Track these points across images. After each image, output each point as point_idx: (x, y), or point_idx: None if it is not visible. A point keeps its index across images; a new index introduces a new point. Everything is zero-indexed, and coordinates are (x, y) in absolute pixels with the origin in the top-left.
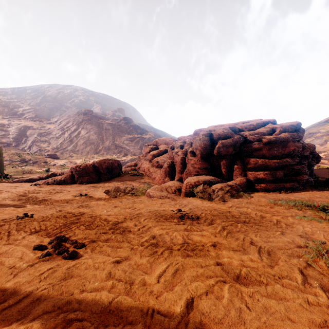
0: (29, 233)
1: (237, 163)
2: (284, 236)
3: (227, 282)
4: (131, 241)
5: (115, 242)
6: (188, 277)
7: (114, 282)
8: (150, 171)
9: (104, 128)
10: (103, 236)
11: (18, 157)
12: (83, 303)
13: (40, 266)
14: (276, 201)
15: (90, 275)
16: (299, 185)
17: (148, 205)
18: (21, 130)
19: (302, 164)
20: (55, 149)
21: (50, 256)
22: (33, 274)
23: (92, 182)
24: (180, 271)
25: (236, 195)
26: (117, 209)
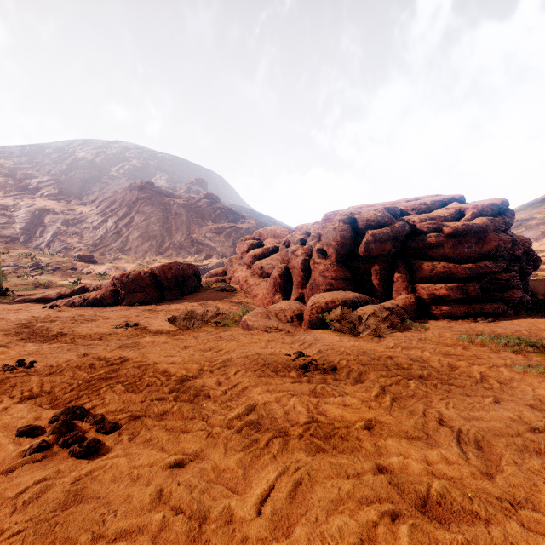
0: (17, 400)
1: (399, 270)
2: (500, 407)
3: (404, 516)
4: (209, 418)
5: (178, 419)
6: (321, 503)
7: (167, 517)
8: (249, 283)
9: (173, 212)
10: (155, 407)
11: (28, 260)
12: None
13: (21, 474)
14: (473, 336)
15: (118, 497)
16: (508, 308)
17: (244, 345)
18: (35, 216)
19: (511, 271)
20: (91, 247)
21: (47, 450)
22: (2, 493)
23: (149, 303)
24: (305, 486)
25: (399, 326)
26: (188, 352)
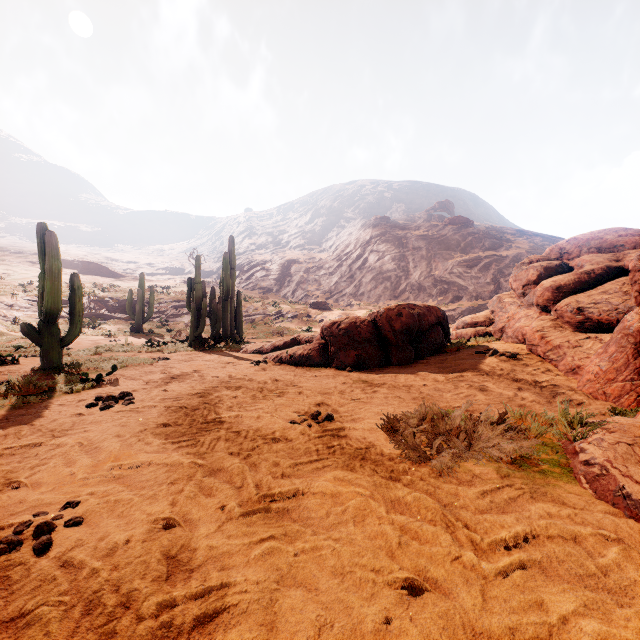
0: None
1: None
2: None
3: None
4: None
5: None
6: None
7: None
8: (550, 342)
9: (410, 246)
10: None
11: (273, 308)
12: None
13: None
14: None
15: None
16: None
17: None
18: (285, 267)
19: None
20: (326, 294)
21: None
22: None
23: (366, 367)
24: None
25: None
26: None
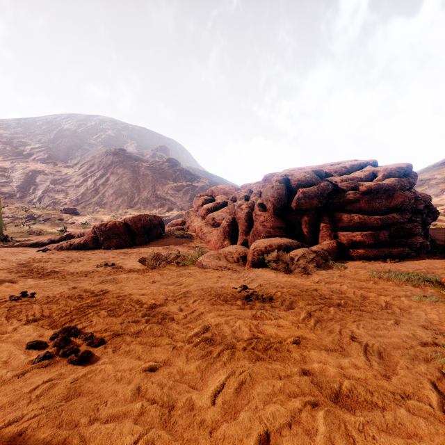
0: (24, 322)
1: (324, 221)
2: (399, 327)
3: (321, 405)
4: (174, 335)
5: (150, 336)
6: (260, 396)
7: (145, 405)
8: (203, 231)
9: (141, 173)
10: (132, 327)
11: (23, 212)
12: (92, 443)
13: (33, 376)
14: (382, 273)
15: (107, 392)
16: (411, 251)
17: (200, 280)
18: (29, 176)
19: (414, 221)
20: (74, 202)
21: (50, 359)
22: (20, 389)
23: (122, 247)
24: (247, 384)
25: (323, 265)
26: (155, 286)
